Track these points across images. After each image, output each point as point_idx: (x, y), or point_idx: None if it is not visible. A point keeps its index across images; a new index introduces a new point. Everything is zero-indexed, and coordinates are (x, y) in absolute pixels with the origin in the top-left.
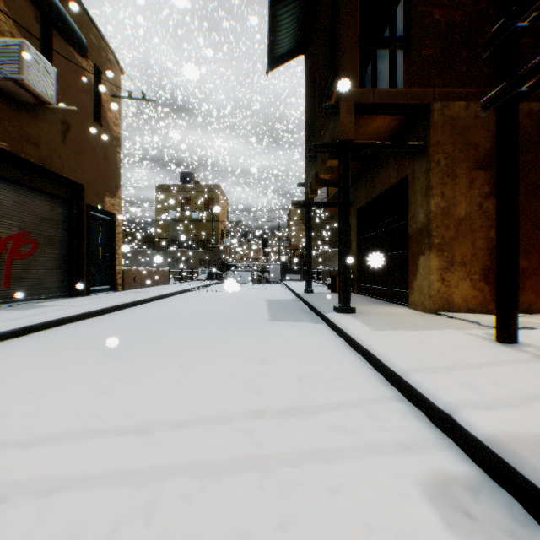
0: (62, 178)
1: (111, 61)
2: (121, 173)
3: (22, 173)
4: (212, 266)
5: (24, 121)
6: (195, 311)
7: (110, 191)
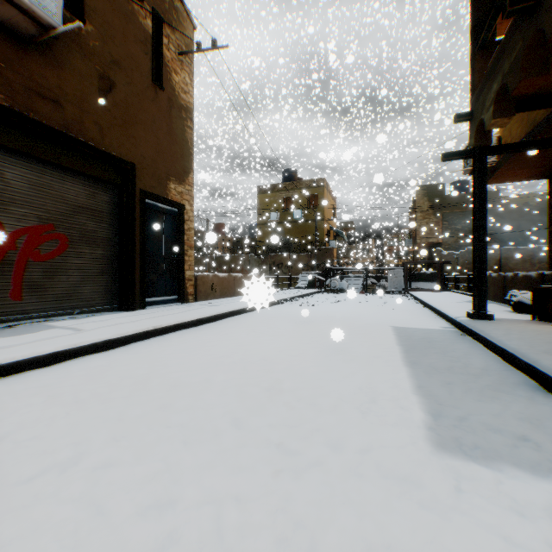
0: (99, 152)
1: (178, 10)
2: (192, 154)
3: (35, 142)
4: (315, 271)
5: (34, 67)
6: (252, 356)
7: (175, 176)
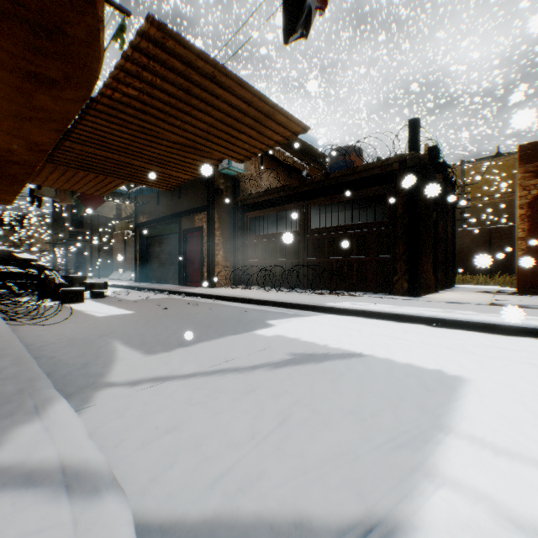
0: None
1: None
2: None
3: None
4: None
5: None
6: None
7: None
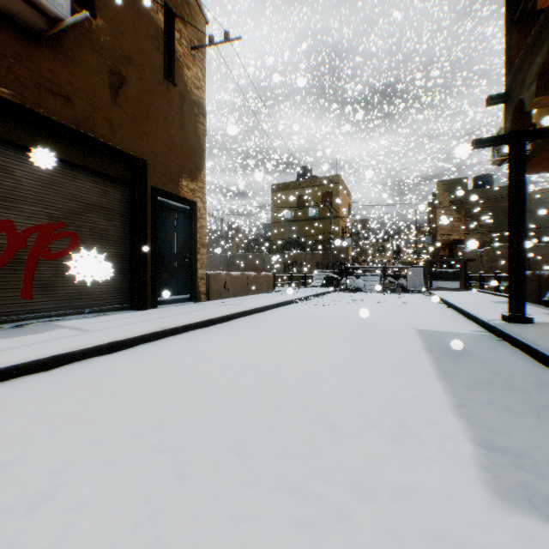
0: (110, 149)
1: (190, 4)
2: (204, 150)
3: (45, 139)
4: (330, 269)
5: (44, 63)
6: (263, 362)
7: (187, 173)
